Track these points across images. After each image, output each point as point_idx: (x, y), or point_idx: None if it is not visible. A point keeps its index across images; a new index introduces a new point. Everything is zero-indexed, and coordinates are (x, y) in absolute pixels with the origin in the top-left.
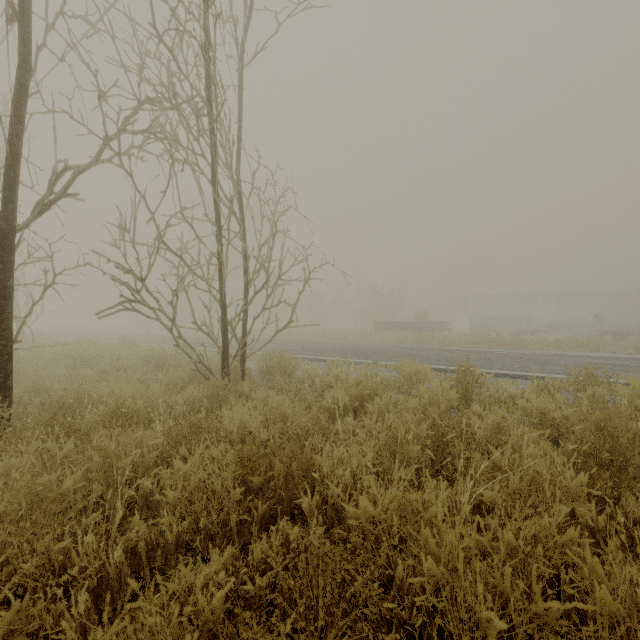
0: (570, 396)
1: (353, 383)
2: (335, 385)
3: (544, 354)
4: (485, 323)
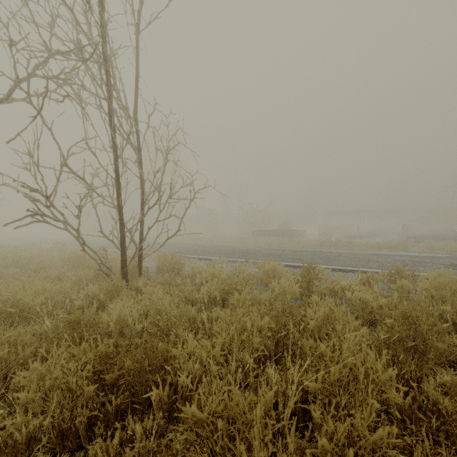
0: (385, 286)
1: (225, 278)
2: (210, 280)
3: (368, 253)
4: (329, 231)
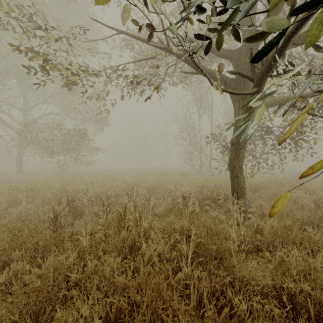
0: None
1: None
2: None
3: None
4: None
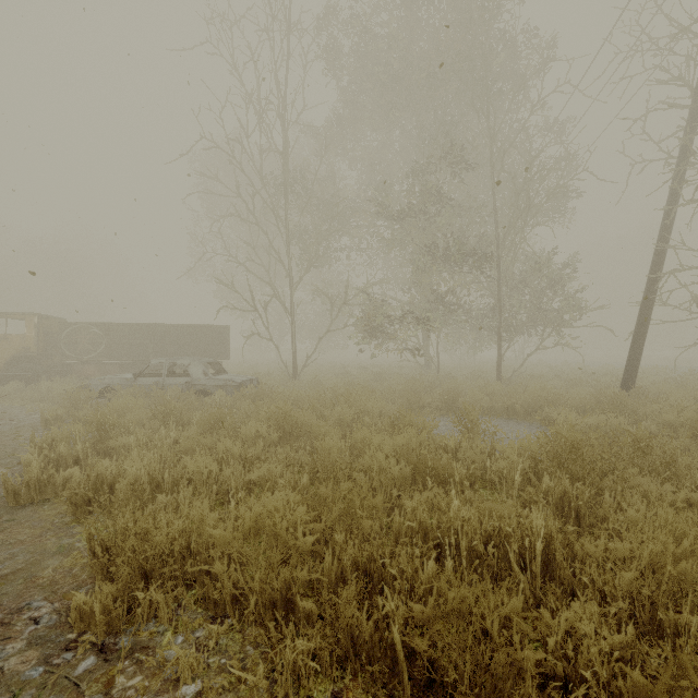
0: None
1: None
2: None
3: None
4: None
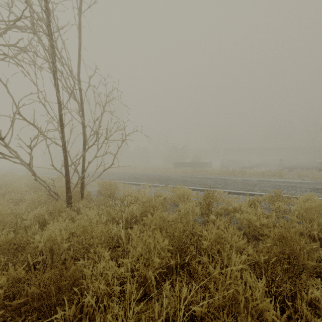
0: (267, 205)
1: (146, 200)
2: (135, 202)
3: (255, 180)
4: (228, 163)
